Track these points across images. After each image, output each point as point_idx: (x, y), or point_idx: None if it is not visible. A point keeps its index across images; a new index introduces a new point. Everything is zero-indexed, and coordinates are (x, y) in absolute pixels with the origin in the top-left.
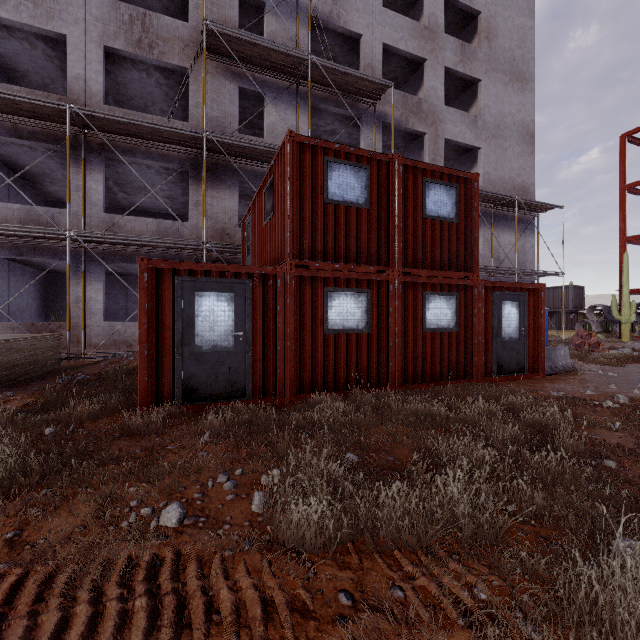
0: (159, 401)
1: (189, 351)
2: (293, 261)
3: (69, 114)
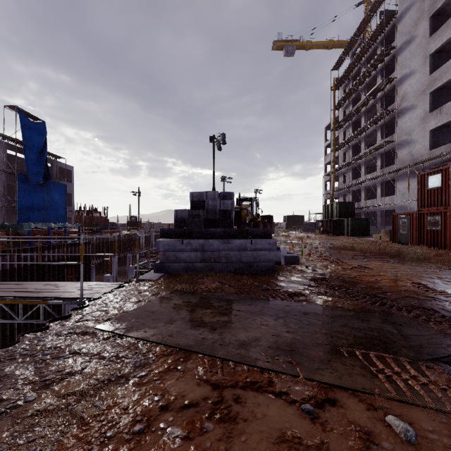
0: (395, 243)
1: (399, 232)
2: (418, 209)
3: (441, 155)
